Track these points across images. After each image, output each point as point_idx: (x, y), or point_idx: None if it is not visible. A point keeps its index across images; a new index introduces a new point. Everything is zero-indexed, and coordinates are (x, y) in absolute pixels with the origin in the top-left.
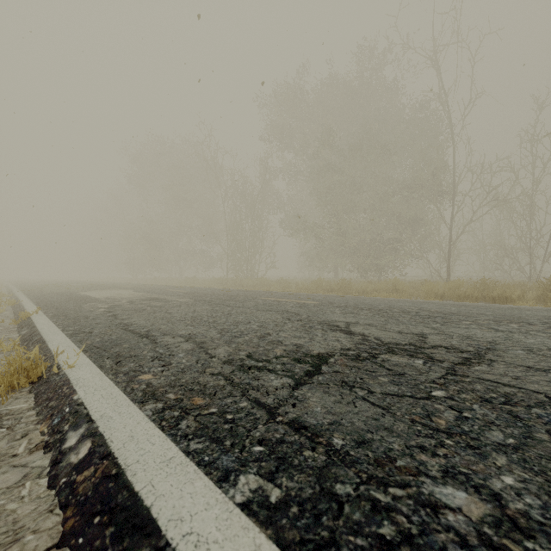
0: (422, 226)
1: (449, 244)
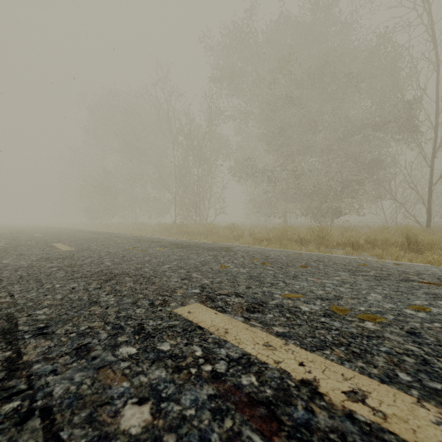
0: (381, 169)
1: (430, 183)
